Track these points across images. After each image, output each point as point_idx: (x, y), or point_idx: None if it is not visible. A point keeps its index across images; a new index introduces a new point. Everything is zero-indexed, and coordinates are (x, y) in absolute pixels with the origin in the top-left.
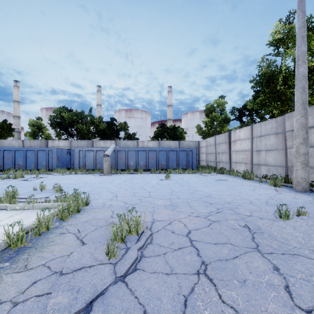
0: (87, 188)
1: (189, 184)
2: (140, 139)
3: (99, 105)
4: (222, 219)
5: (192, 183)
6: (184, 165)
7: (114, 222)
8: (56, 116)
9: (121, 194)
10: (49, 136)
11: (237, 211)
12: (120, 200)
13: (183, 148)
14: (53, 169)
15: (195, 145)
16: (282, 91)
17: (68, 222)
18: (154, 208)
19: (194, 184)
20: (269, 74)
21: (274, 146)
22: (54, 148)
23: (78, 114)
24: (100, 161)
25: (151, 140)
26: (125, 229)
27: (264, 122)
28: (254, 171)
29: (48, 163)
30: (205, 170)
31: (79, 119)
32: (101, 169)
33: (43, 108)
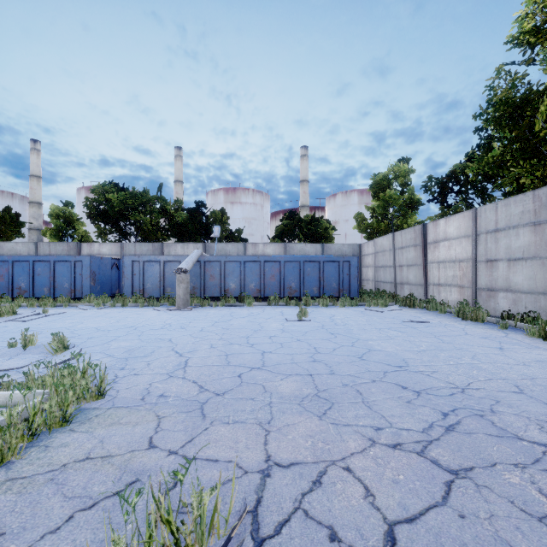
0: (130, 340)
1: (349, 331)
2: (251, 241)
3: (179, 182)
4: (476, 462)
5: (354, 329)
6: (334, 290)
7: (143, 481)
8: (96, 199)
9: (199, 359)
10: (86, 236)
11: (503, 423)
12: (190, 378)
13: (331, 257)
14: (83, 296)
15: (353, 251)
16: (546, 134)
17: (12, 468)
18: (272, 410)
19: (361, 333)
20: (521, 96)
21: (531, 250)
22: (86, 257)
23: (136, 194)
24: (172, 281)
25: (271, 242)
26: (159, 543)
27: (504, 201)
28: (481, 304)
29: (74, 285)
30: (376, 300)
31: (138, 204)
32: (174, 296)
33: (82, 187)
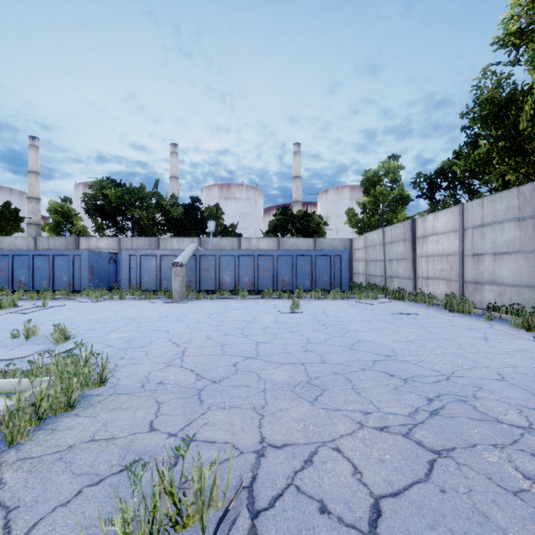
0: (128, 331)
1: (340, 323)
2: (245, 236)
3: (175, 178)
4: (458, 443)
5: (345, 320)
6: (326, 283)
7: (145, 460)
8: (94, 195)
9: (195, 349)
10: (84, 231)
11: (484, 408)
12: (188, 367)
13: (323, 251)
14: (82, 289)
15: (344, 246)
16: (530, 132)
17: (22, 449)
18: (266, 396)
19: (351, 324)
20: (506, 96)
21: (516, 245)
22: (84, 251)
23: (133, 190)
24: (168, 274)
25: (265, 236)
26: (163, 513)
27: (490, 197)
28: (468, 296)
29: (73, 278)
30: (366, 293)
31: (135, 200)
32: (170, 289)
33: (79, 183)
